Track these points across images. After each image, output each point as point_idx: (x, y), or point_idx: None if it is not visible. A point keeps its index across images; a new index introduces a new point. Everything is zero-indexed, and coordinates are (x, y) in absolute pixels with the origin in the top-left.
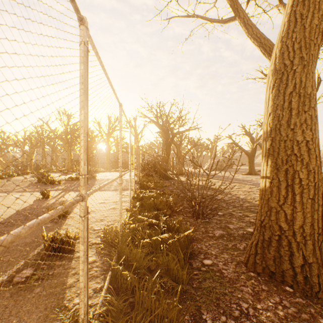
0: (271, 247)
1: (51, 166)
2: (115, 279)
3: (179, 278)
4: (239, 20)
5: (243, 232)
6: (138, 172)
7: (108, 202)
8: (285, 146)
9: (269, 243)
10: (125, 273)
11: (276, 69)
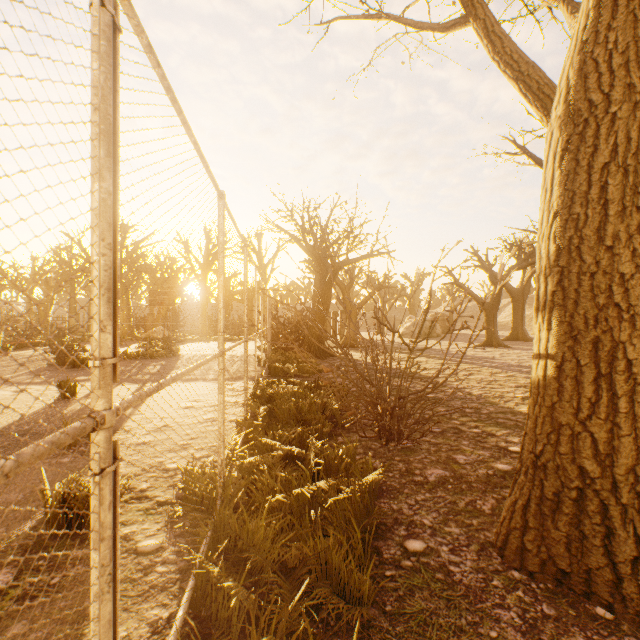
0: (560, 514)
1: (88, 329)
2: (203, 598)
3: (354, 591)
4: (475, 24)
5: (487, 473)
6: (265, 343)
7: (201, 405)
8: (593, 285)
9: (555, 505)
10: (228, 584)
11: (569, 113)
